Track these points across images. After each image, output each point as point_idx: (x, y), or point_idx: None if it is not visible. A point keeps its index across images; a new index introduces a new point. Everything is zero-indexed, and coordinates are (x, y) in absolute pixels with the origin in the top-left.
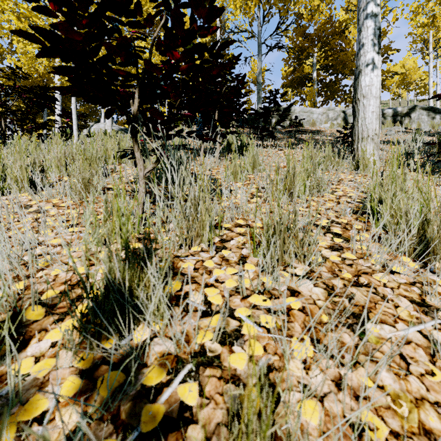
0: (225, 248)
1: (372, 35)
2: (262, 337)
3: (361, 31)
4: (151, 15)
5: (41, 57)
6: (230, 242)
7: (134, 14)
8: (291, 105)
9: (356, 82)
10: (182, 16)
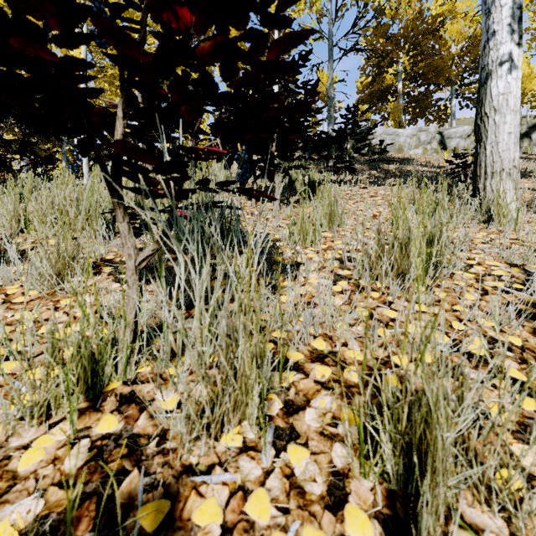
0: (295, 436)
1: (509, 17)
2: None
3: (490, 13)
4: None
5: None
6: (304, 414)
7: None
8: (375, 125)
9: (482, 89)
10: None
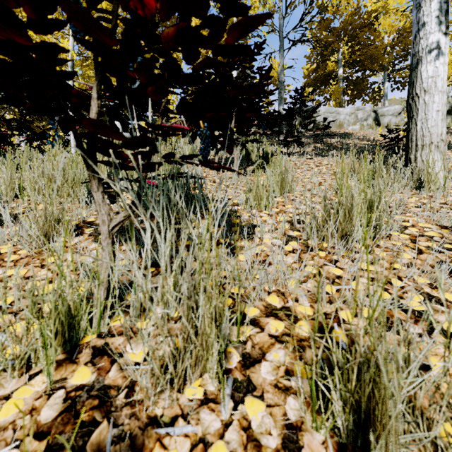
0: (252, 388)
1: (437, 10)
2: None
3: (421, 6)
4: None
5: None
6: (260, 367)
7: None
8: (320, 105)
9: (413, 73)
10: None
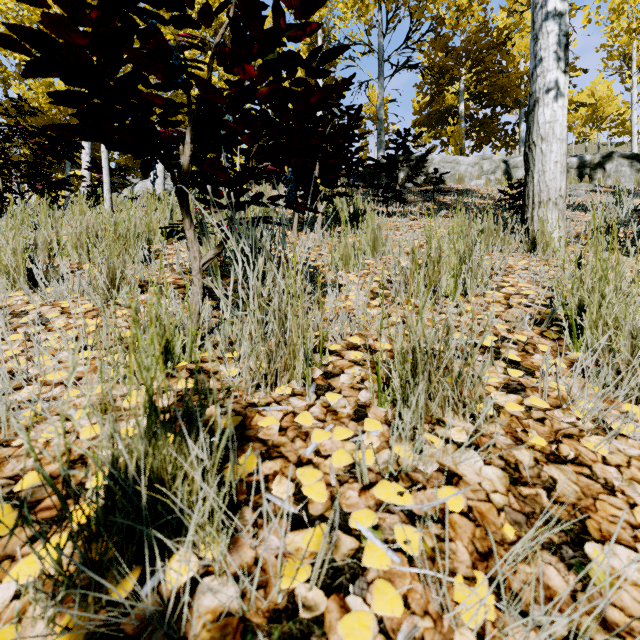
0: (332, 389)
1: (555, 45)
2: (399, 574)
3: (538, 39)
4: (210, 6)
5: (30, 76)
6: (339, 377)
7: (182, 5)
8: (428, 152)
9: (530, 117)
10: (258, 2)
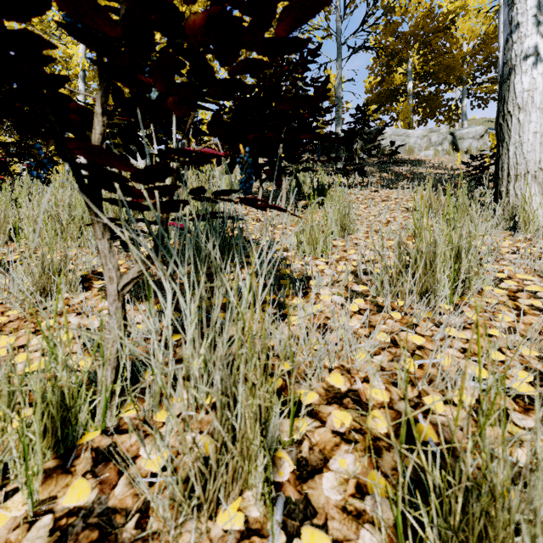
0: (311, 513)
1: (534, 8)
2: None
3: (514, 3)
4: None
5: None
6: (322, 481)
7: None
8: (386, 125)
9: (505, 86)
10: None
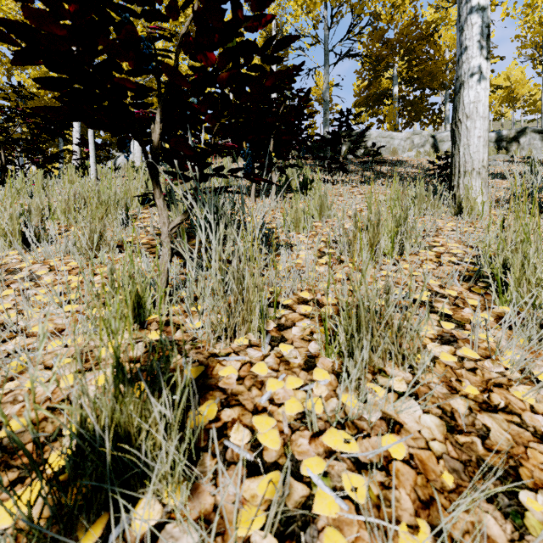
0: (284, 340)
1: (478, 35)
2: (347, 522)
3: (463, 30)
4: (176, 0)
5: (19, 65)
6: (291, 329)
7: (152, 0)
8: (367, 128)
9: (456, 97)
10: None
